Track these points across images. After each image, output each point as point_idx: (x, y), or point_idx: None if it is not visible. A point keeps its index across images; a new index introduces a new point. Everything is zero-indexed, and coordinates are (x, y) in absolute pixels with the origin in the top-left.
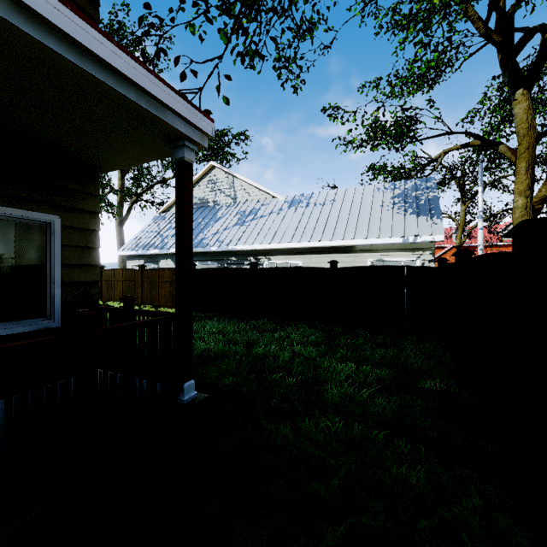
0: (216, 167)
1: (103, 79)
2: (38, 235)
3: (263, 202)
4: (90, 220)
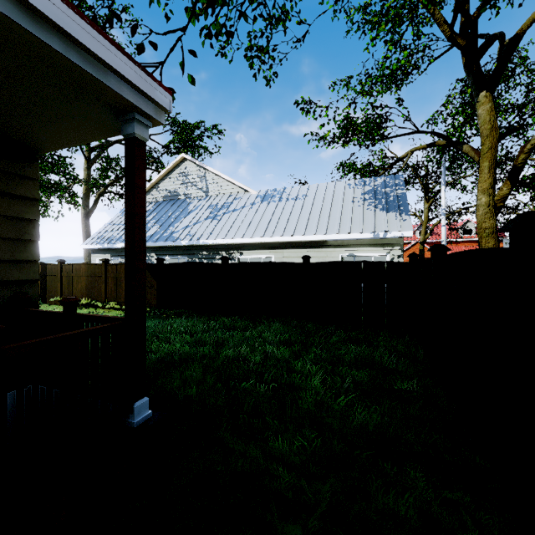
0: (187, 160)
1: (9, 15)
2: None
3: (236, 196)
4: (25, 208)
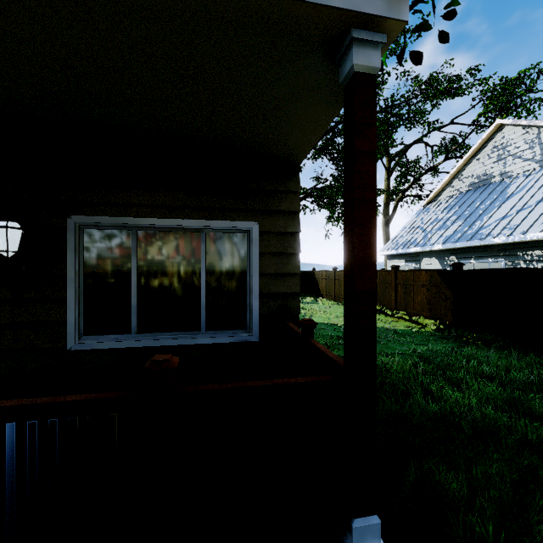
0: (505, 126)
1: None
2: (241, 244)
3: None
4: (288, 222)
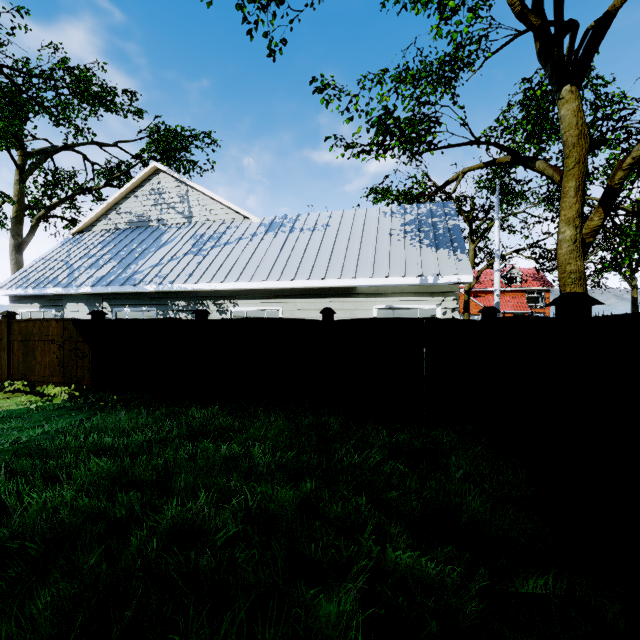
0: (162, 171)
1: None
2: None
3: (230, 224)
4: None
